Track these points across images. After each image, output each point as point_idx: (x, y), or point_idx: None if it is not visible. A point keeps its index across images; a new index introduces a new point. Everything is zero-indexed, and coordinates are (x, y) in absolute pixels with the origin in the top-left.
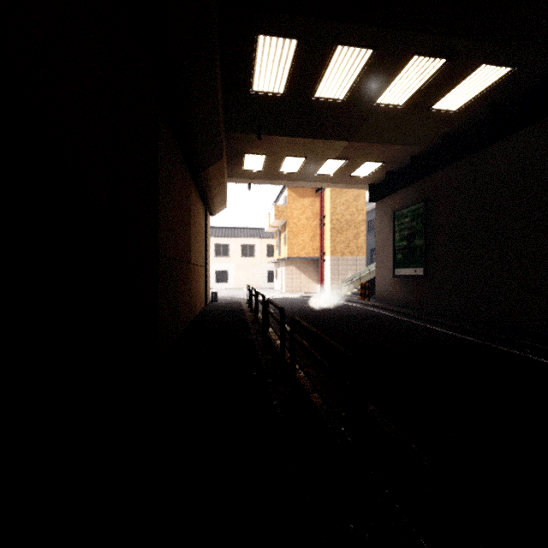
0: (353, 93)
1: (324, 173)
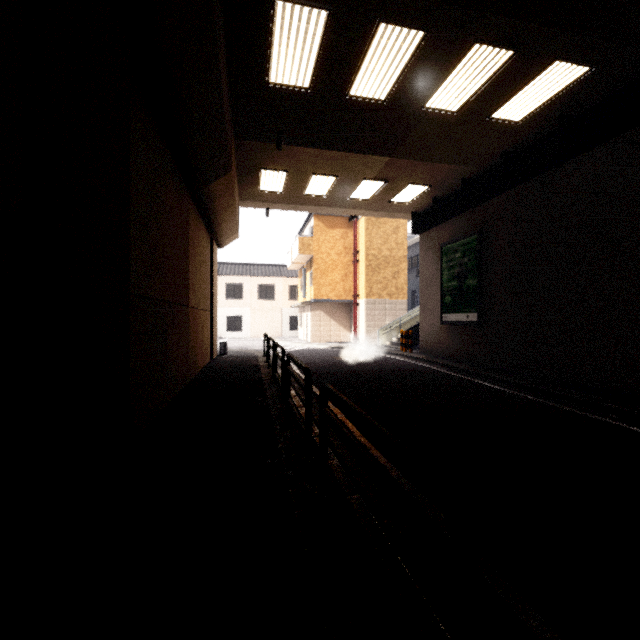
0: (397, 92)
1: (358, 197)
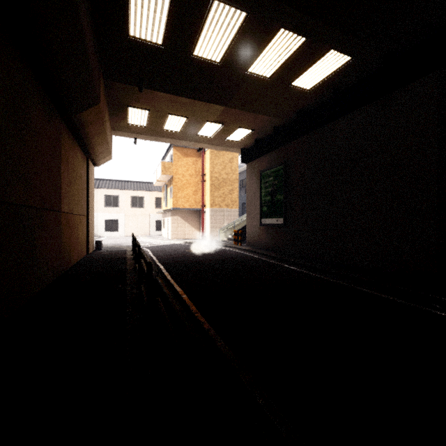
0: (228, 58)
1: (204, 134)
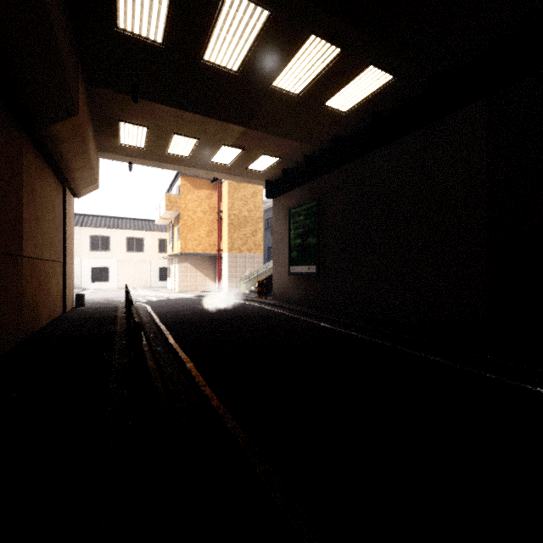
0: (248, 66)
1: (219, 161)
